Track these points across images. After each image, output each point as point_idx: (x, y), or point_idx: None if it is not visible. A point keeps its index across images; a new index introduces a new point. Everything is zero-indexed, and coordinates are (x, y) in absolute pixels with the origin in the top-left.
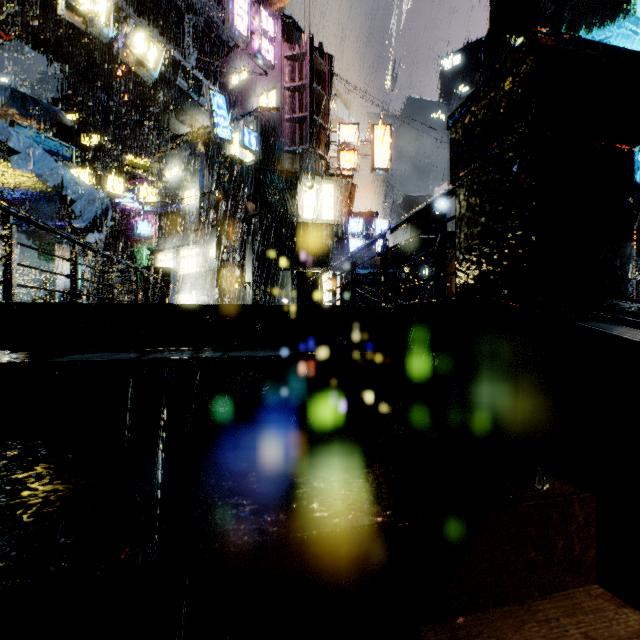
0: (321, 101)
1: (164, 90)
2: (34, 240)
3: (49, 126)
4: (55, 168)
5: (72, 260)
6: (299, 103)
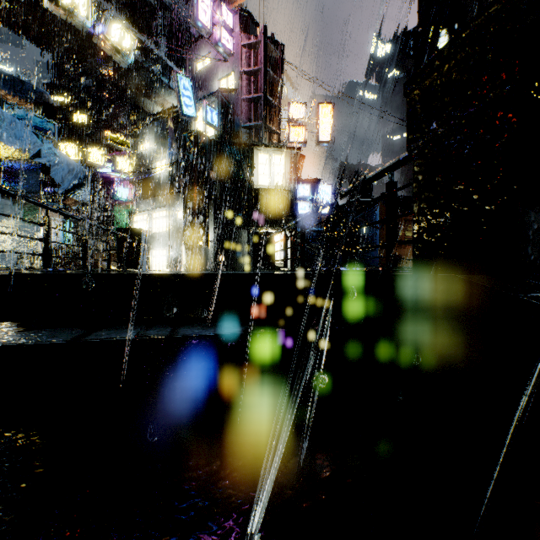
0: (273, 83)
1: (139, 75)
2: (19, 205)
3: (36, 105)
4: (35, 141)
5: (45, 225)
6: (254, 85)
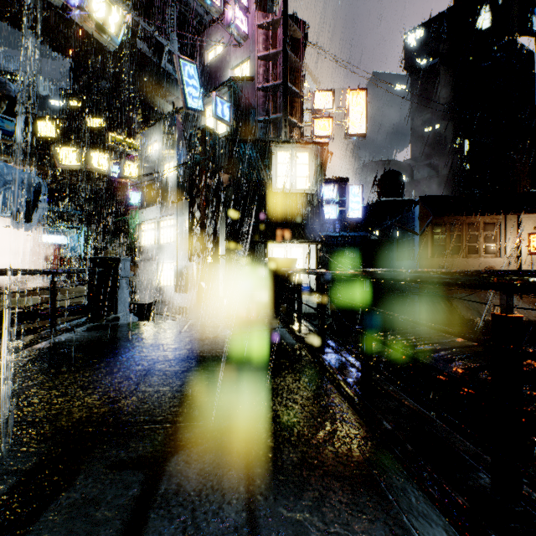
0: (295, 69)
1: (151, 73)
2: None
3: (3, 100)
4: None
5: None
6: (273, 72)
